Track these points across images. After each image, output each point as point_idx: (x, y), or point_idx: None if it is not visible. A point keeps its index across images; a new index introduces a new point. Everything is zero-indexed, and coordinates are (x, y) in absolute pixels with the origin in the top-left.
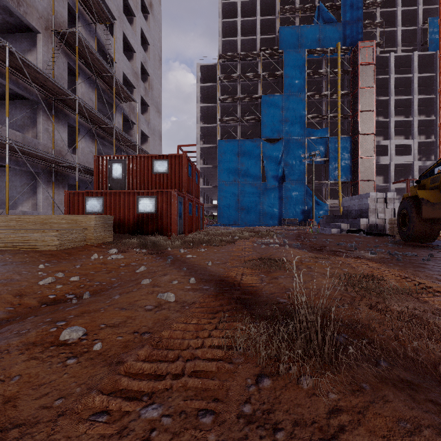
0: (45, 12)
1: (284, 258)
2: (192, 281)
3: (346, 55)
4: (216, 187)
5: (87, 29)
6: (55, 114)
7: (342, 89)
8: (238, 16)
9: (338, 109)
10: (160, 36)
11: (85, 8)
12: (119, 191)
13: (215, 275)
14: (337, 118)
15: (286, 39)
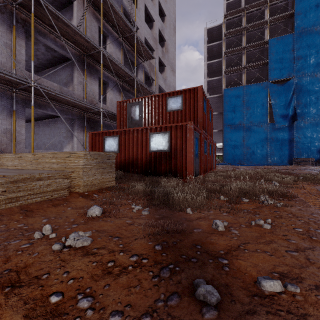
0: None
1: None
2: None
3: None
4: (221, 130)
5: None
6: (88, 69)
7: None
8: None
9: None
10: (174, 9)
11: None
12: (132, 129)
13: None
14: None
15: None
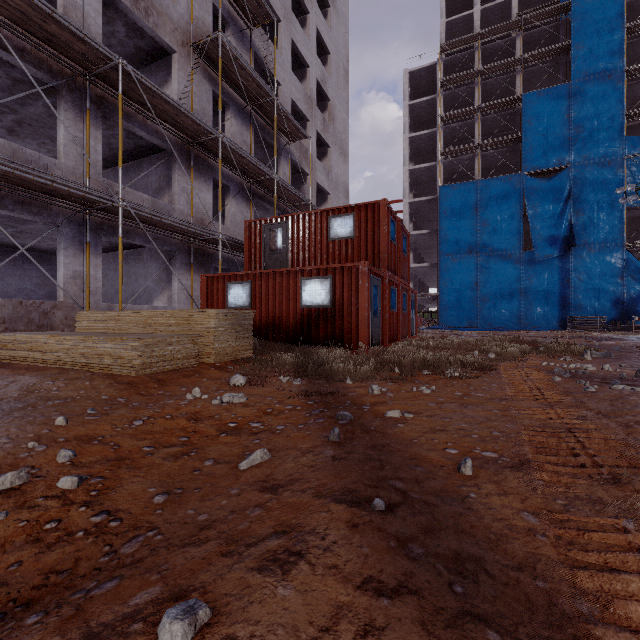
0: (181, 21)
1: None
2: None
3: None
4: (436, 264)
5: (239, 40)
6: (195, 166)
7: None
8: None
9: None
10: (346, 39)
11: (237, 9)
12: (273, 271)
13: (535, 604)
14: None
15: None
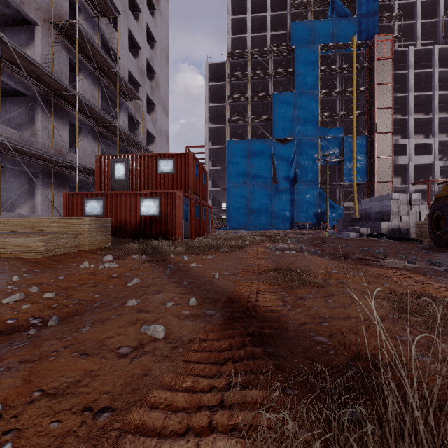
0: (43, 3)
1: (306, 268)
2: (192, 302)
3: (361, 50)
4: (225, 189)
5: (89, 23)
6: (55, 111)
7: (358, 86)
8: (248, 12)
9: (353, 106)
10: (168, 34)
11: (88, 1)
12: (120, 192)
13: (223, 293)
14: (353, 116)
15: (299, 35)
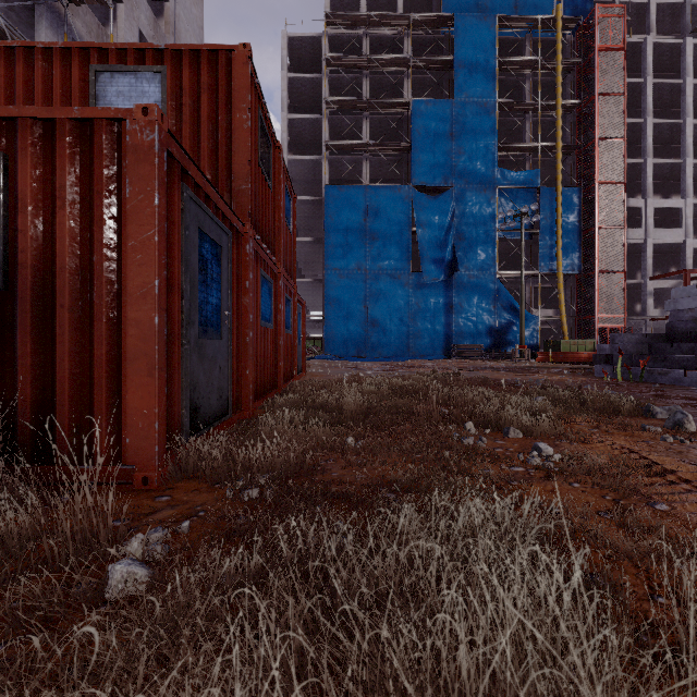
0: None
1: None
2: None
3: (567, 35)
4: (321, 281)
5: None
6: None
7: None
8: None
9: (558, 133)
10: None
11: None
12: None
13: None
14: (556, 150)
15: (456, 1)
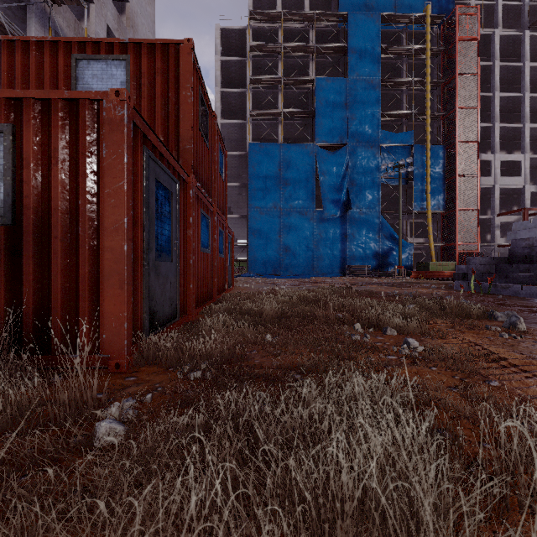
0: None
1: None
2: None
3: (434, 28)
4: (246, 216)
5: None
6: None
7: None
8: None
9: (427, 103)
10: None
11: None
12: None
13: None
14: (426, 117)
15: (349, 2)
